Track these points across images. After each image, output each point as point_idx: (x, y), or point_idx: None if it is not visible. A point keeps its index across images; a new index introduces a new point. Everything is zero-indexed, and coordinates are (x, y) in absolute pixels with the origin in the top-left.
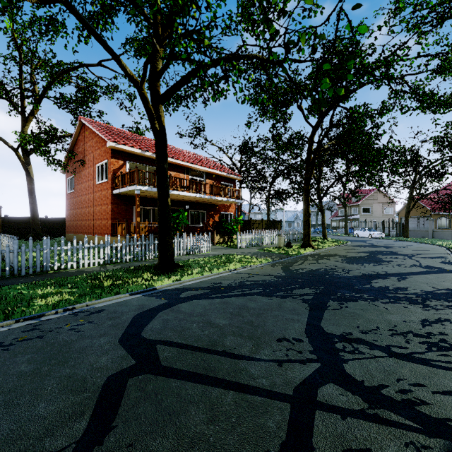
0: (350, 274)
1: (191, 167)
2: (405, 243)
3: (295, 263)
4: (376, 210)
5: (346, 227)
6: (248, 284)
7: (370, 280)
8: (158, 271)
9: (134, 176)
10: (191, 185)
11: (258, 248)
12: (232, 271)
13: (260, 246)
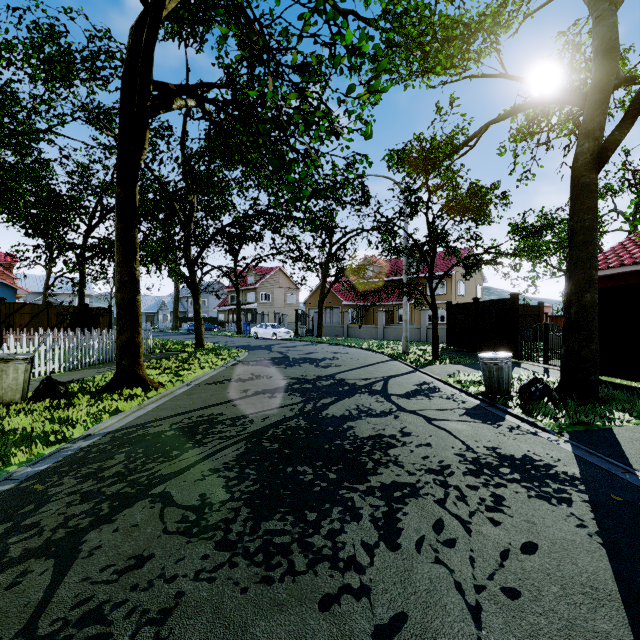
0: None
1: None
2: (327, 347)
3: None
4: (277, 298)
5: (239, 322)
6: None
7: None
8: None
9: None
10: None
11: None
12: None
13: None
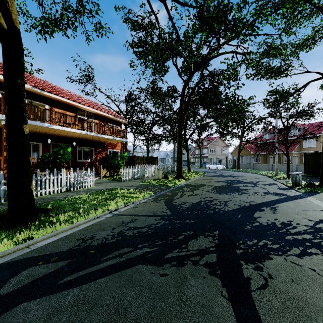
0: (229, 207)
1: (78, 107)
2: (240, 173)
3: (175, 195)
4: (217, 151)
5: (201, 162)
6: (129, 236)
7: (252, 215)
8: (5, 223)
9: (0, 104)
10: (76, 122)
11: (141, 181)
12: (112, 212)
13: (142, 178)
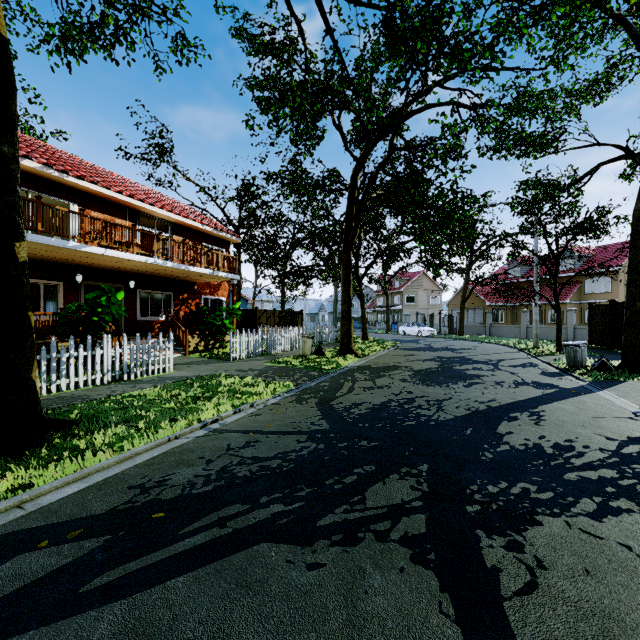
0: (448, 412)
1: (140, 209)
2: (466, 343)
3: (339, 389)
4: (421, 300)
5: (388, 322)
6: (242, 477)
7: (494, 428)
8: None
9: None
10: (135, 239)
11: (269, 360)
12: (207, 425)
13: (272, 354)
